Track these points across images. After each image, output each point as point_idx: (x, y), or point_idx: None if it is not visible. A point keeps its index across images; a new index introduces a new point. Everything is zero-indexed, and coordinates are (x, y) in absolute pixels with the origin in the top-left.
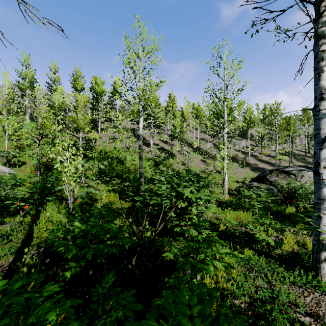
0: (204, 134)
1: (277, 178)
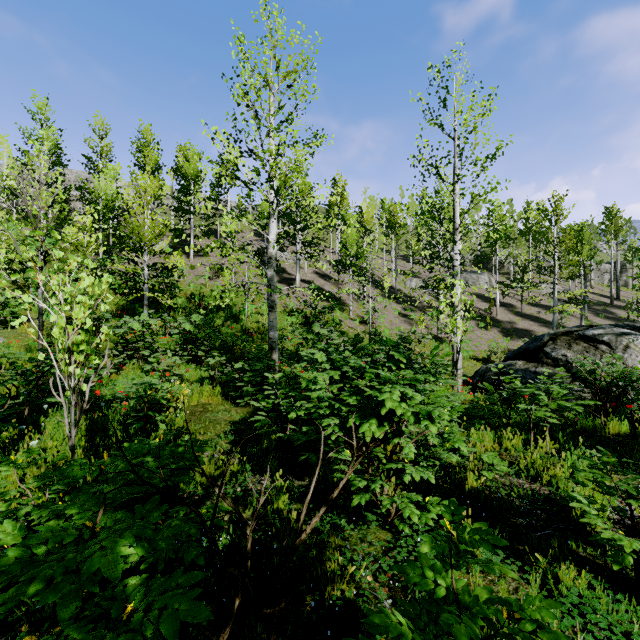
0: (403, 262)
1: (569, 351)
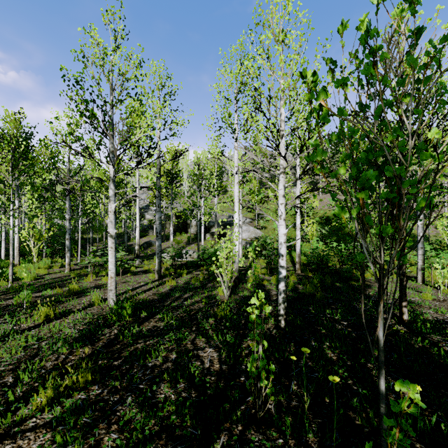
0: None
1: None
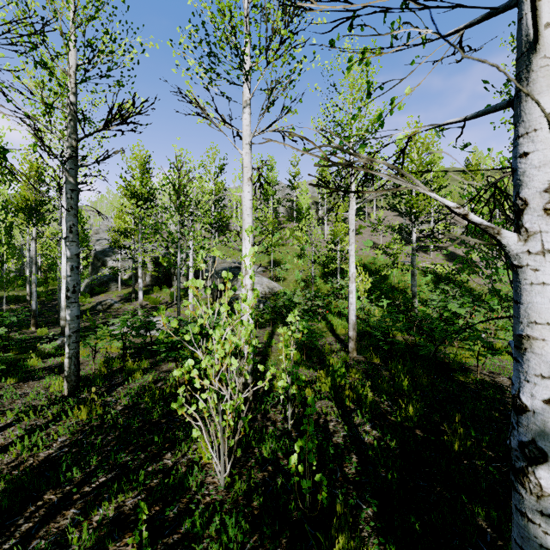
0: None
1: None
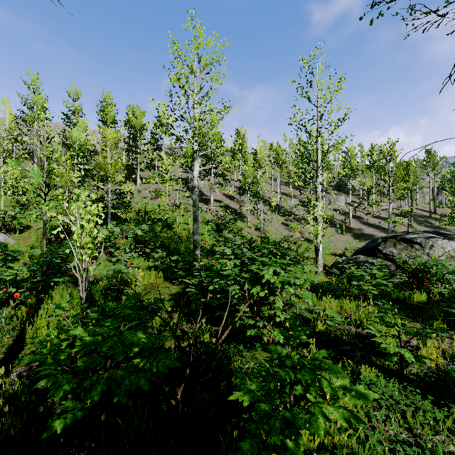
0: (285, 187)
1: (394, 249)
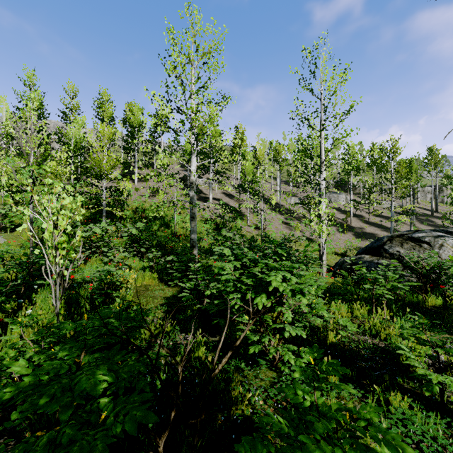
0: (285, 186)
1: (401, 248)
